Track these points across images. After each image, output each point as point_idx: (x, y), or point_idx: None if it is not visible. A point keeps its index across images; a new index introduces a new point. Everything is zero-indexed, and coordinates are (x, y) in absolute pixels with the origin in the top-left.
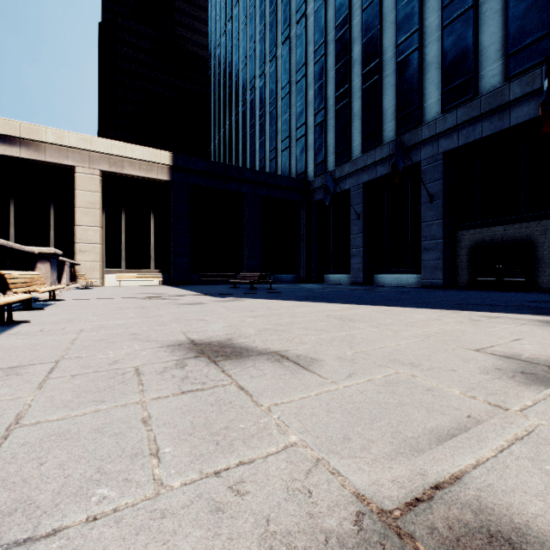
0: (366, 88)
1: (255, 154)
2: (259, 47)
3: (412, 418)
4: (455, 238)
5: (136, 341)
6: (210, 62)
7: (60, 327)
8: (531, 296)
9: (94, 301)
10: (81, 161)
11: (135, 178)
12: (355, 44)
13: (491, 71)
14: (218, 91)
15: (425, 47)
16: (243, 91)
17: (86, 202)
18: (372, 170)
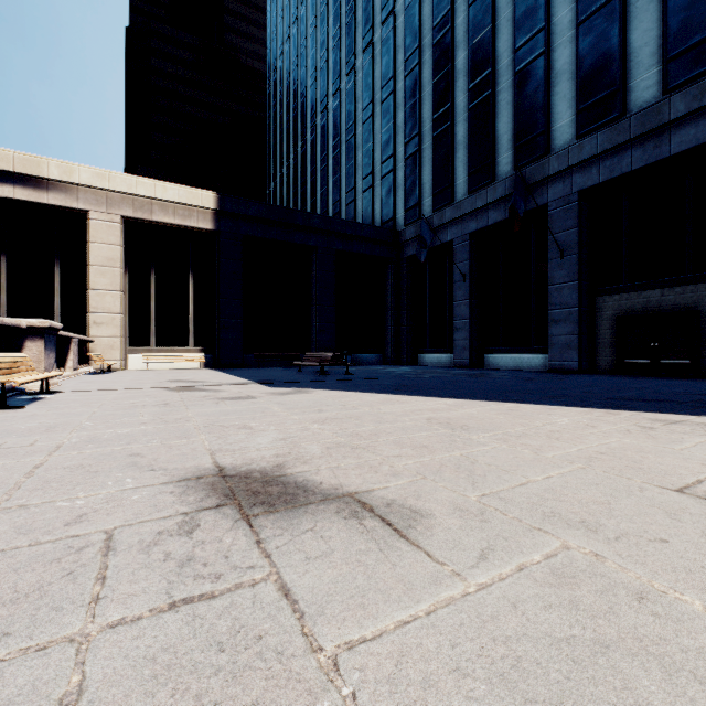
0: (474, 107)
1: (328, 196)
2: (332, 57)
3: (641, 700)
4: (593, 306)
5: (132, 470)
6: (270, 77)
7: (29, 441)
8: (703, 385)
9: (102, 393)
10: (96, 204)
11: (168, 226)
12: (459, 49)
13: (645, 82)
14: (280, 115)
15: (554, 51)
16: (312, 114)
17: (102, 258)
18: (482, 216)
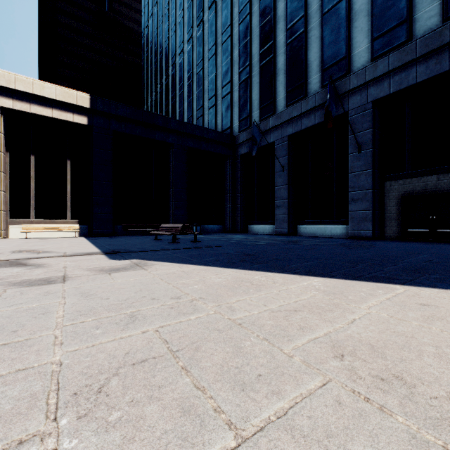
0: (291, 42)
1: (184, 113)
2: (187, 14)
3: None
4: (382, 189)
5: None
6: (144, 32)
7: None
8: None
9: None
10: None
11: (46, 119)
12: (279, 1)
13: (428, 13)
14: (150, 58)
15: None
16: (173, 56)
17: None
18: (297, 123)
